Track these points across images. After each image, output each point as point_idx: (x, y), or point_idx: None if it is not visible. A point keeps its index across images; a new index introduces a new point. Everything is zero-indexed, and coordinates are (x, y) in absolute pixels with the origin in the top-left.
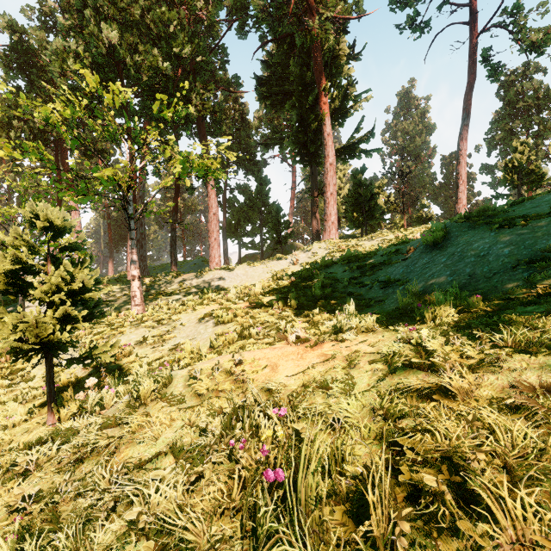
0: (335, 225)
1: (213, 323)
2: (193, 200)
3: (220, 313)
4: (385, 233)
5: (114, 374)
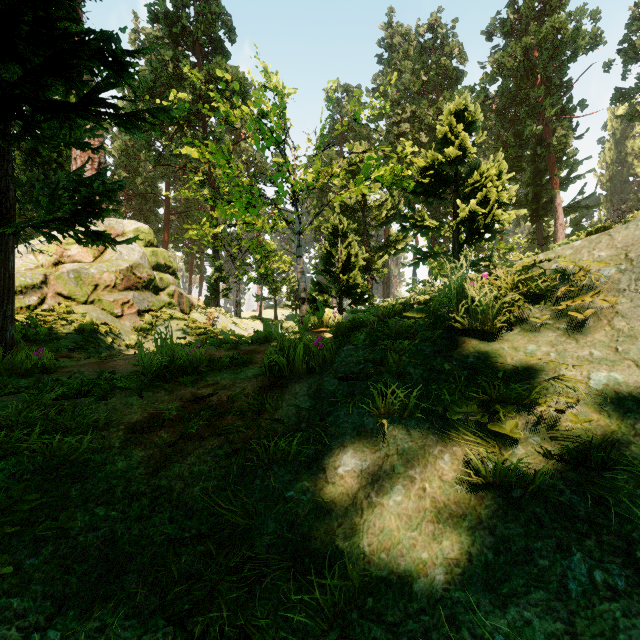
0: None
1: None
2: None
3: None
4: None
5: None
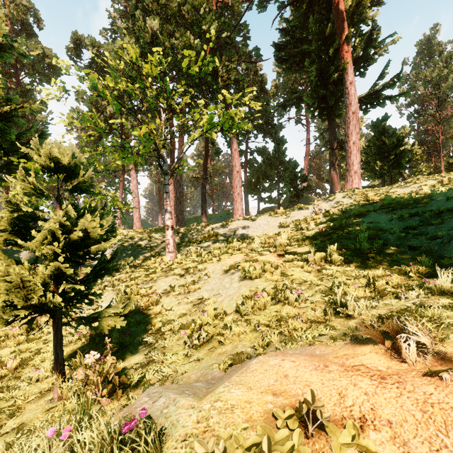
0: (358, 175)
1: (238, 277)
2: (220, 164)
3: (247, 267)
4: (421, 179)
5: (138, 327)
